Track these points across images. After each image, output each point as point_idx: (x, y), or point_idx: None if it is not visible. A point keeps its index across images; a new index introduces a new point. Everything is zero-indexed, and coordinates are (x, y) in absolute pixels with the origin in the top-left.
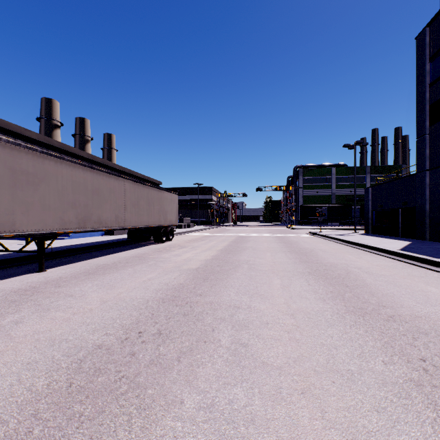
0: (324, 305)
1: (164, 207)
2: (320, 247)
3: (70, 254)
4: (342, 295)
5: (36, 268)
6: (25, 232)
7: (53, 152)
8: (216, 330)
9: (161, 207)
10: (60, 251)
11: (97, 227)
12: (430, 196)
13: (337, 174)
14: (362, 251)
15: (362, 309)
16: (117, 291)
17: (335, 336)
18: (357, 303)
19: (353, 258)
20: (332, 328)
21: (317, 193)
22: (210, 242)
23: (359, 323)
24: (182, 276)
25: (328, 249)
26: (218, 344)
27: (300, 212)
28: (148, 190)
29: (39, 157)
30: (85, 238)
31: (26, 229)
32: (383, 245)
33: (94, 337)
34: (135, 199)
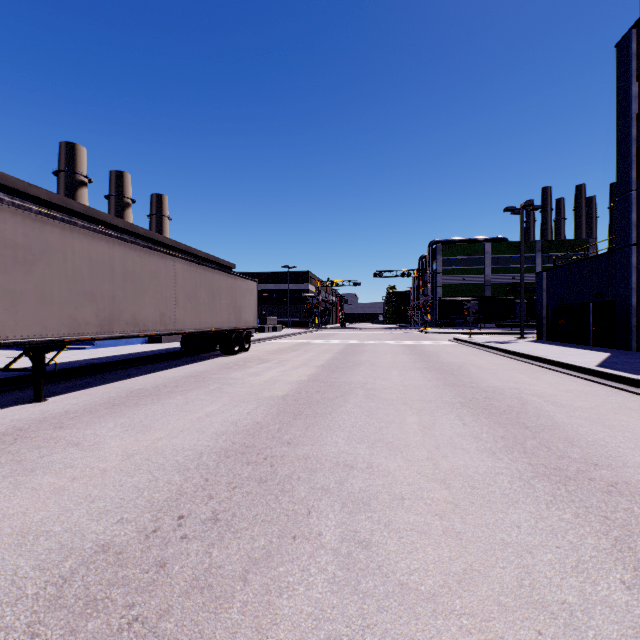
0: (494, 463)
1: (237, 300)
2: (472, 362)
3: (90, 372)
4: (520, 443)
5: (33, 395)
6: (11, 339)
7: (58, 213)
8: (314, 512)
9: (232, 301)
10: (74, 369)
11: (131, 331)
12: (638, 285)
13: (493, 252)
14: (538, 368)
15: (560, 469)
16: (154, 435)
17: (524, 525)
18: (549, 459)
19: (526, 378)
20: (516, 509)
21: (463, 281)
22: (306, 353)
23: (562, 498)
24: (260, 410)
25: (485, 364)
26: (317, 542)
27: (439, 309)
28: (212, 274)
29: (34, 221)
30: (118, 348)
31: (12, 334)
32: (569, 359)
33: (98, 528)
34: (191, 289)
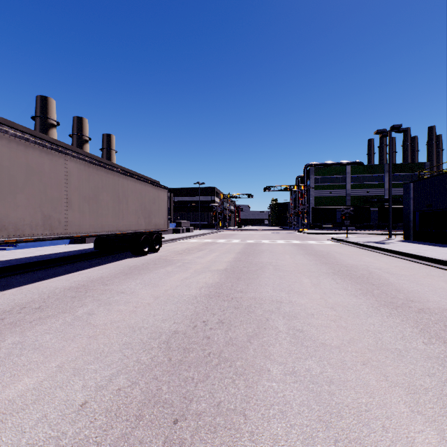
0: None
1: (146, 205)
2: (373, 264)
3: None
4: None
5: None
6: None
7: None
8: None
9: (141, 206)
10: None
11: None
12: None
13: (353, 173)
14: None
15: None
16: None
17: None
18: None
19: None
20: None
21: (330, 194)
22: (210, 253)
23: None
24: (112, 391)
25: (390, 267)
26: None
27: (312, 215)
28: (117, 178)
29: None
30: (38, 249)
31: None
32: None
33: None
34: (89, 190)
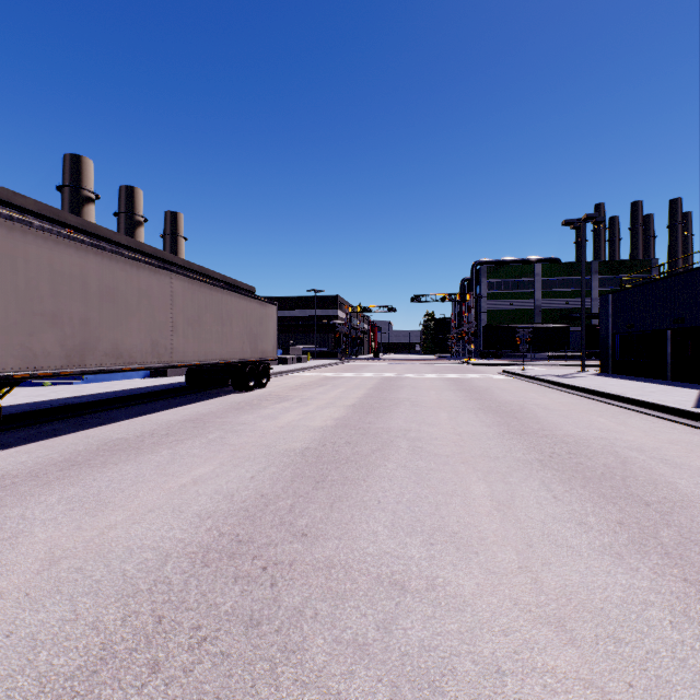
0: (629, 578)
1: (252, 327)
2: (534, 400)
3: (66, 414)
4: (653, 535)
5: None
6: None
7: (3, 208)
8: None
9: (246, 328)
10: (44, 411)
11: (112, 363)
12: None
13: (545, 274)
14: (618, 409)
15: None
16: (107, 519)
17: None
18: None
19: (609, 424)
20: None
21: (510, 306)
22: (334, 389)
23: None
24: (269, 472)
25: (551, 403)
26: None
27: (483, 338)
28: (221, 295)
29: None
30: (112, 383)
31: None
32: (655, 397)
33: None
34: (193, 312)
